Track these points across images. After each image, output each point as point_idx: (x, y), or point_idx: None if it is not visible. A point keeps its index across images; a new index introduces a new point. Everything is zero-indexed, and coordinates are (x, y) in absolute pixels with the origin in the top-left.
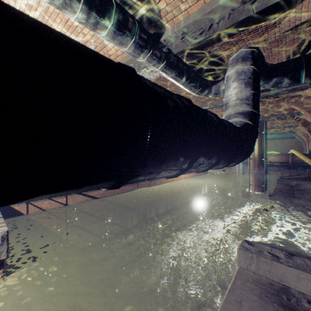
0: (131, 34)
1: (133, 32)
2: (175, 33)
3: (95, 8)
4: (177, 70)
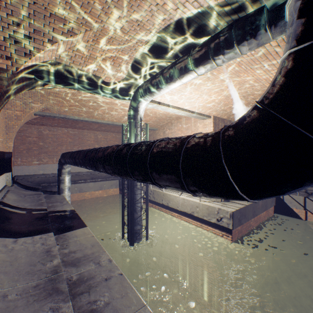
0: (230, 44)
1: (231, 40)
2: None
3: (198, 64)
4: None
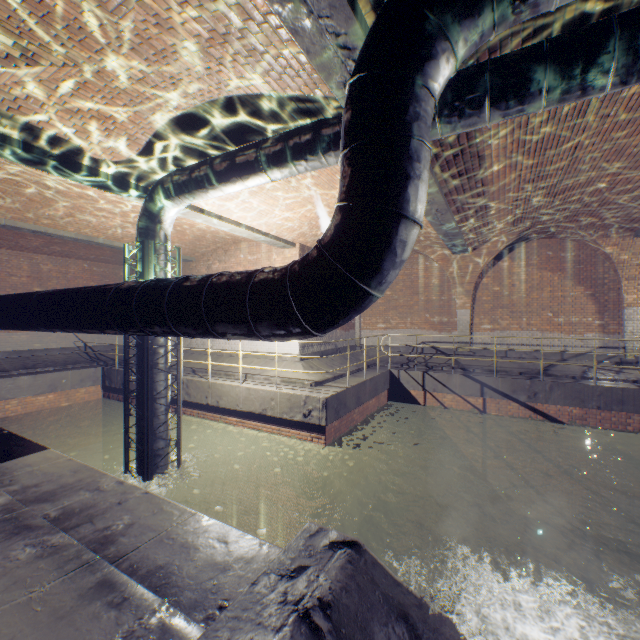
0: (314, 150)
1: (315, 145)
2: (340, 99)
3: (272, 165)
4: (438, 114)
